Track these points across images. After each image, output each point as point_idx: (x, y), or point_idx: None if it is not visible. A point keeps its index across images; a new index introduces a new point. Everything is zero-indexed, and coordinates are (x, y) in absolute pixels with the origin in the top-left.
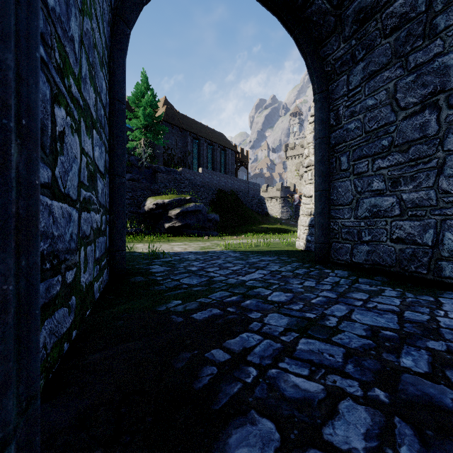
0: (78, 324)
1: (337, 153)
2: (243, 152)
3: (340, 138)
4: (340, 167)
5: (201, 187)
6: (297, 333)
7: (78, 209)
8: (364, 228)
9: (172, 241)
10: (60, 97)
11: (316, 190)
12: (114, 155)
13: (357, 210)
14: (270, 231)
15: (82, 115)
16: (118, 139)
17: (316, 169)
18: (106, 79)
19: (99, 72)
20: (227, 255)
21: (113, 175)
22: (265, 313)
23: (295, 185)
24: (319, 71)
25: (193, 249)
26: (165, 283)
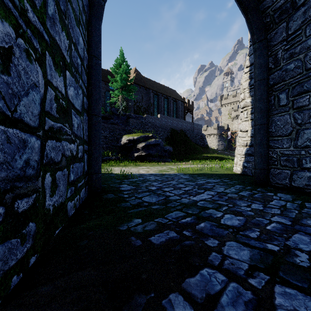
0: (40, 247)
1: (275, 92)
2: (189, 102)
3: (279, 78)
4: (278, 103)
5: (159, 127)
6: (267, 275)
7: (41, 137)
8: (304, 156)
9: (139, 166)
10: (2, 9)
11: (255, 124)
12: (91, 99)
13: (297, 140)
14: (210, 158)
15: (48, 50)
16: (95, 87)
17: (255, 107)
18: (84, 38)
19: (74, 26)
20: (179, 177)
21: (91, 115)
22: (222, 241)
23: (228, 125)
24: (258, 23)
25: (153, 172)
26: (130, 200)
